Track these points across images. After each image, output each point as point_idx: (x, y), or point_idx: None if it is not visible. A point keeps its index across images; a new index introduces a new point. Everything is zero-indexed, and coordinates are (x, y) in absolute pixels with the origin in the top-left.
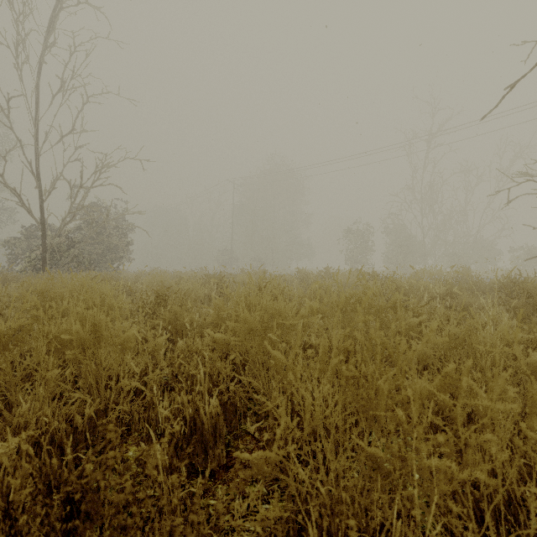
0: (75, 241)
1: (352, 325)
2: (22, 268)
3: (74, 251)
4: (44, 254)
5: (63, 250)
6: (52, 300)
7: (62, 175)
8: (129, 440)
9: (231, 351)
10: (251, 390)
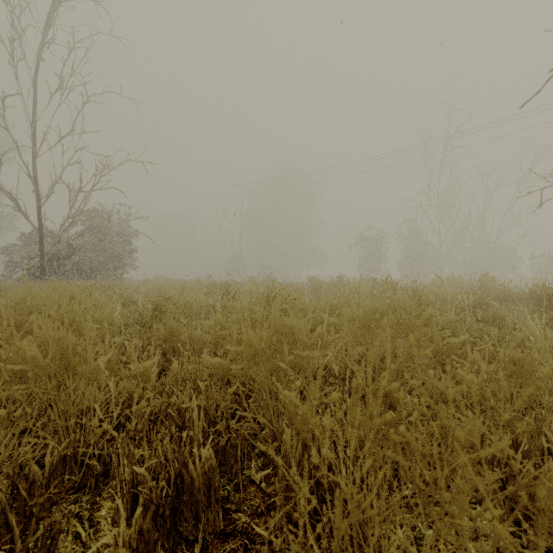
0: (75, 248)
1: (399, 361)
2: (19, 277)
3: (73, 258)
4: (42, 262)
5: (63, 257)
6: (30, 314)
7: (60, 178)
8: (105, 491)
9: (232, 379)
10: (256, 426)
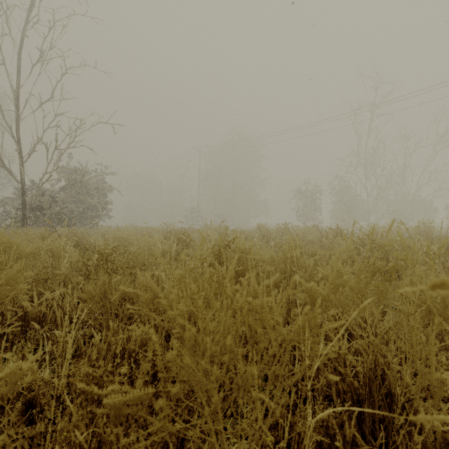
0: (56, 200)
1: None
2: (8, 224)
3: (52, 208)
4: (24, 211)
5: (45, 208)
6: None
7: (39, 138)
8: None
9: (148, 416)
10: None
